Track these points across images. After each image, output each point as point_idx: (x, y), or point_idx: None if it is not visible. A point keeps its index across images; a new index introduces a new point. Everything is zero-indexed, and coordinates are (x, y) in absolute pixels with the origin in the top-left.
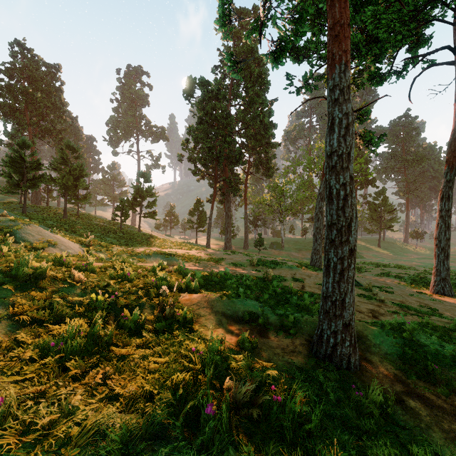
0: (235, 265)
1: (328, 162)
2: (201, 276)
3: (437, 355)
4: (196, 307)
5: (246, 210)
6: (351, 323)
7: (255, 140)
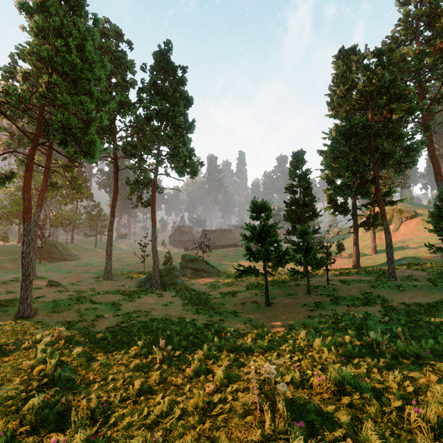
0: None
1: (22, 255)
2: None
3: (63, 305)
4: None
5: None
6: (31, 303)
7: None
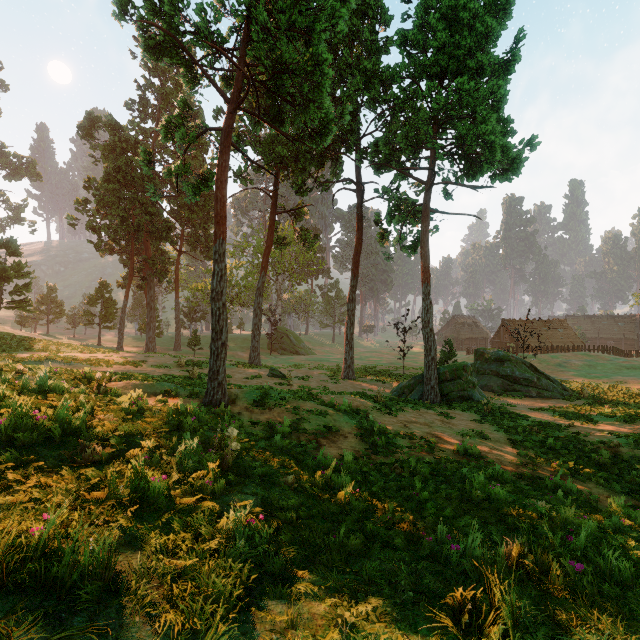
0: (159, 367)
1: (212, 295)
2: (120, 374)
3: (273, 397)
4: (122, 389)
5: (177, 300)
6: (223, 382)
7: (190, 212)
